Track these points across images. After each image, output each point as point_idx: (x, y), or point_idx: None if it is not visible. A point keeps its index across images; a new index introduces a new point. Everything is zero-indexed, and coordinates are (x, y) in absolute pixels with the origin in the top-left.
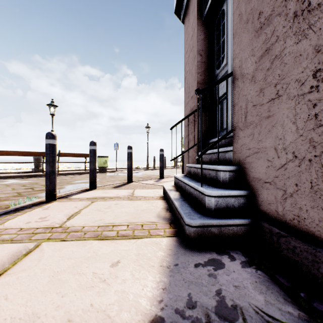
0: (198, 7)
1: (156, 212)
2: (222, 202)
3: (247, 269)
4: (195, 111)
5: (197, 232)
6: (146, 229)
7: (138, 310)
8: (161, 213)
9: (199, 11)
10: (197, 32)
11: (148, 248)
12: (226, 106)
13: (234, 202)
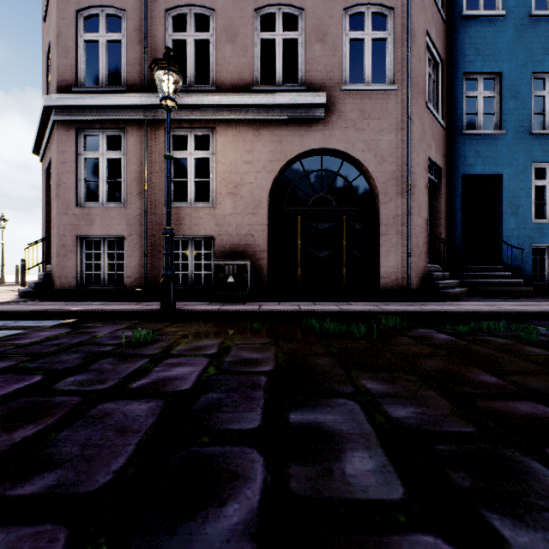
0: (47, 175)
1: (9, 297)
2: (39, 285)
3: (40, 299)
4: (44, 240)
5: (26, 294)
6: (2, 299)
7: (0, 301)
8: (13, 297)
9: (48, 178)
10: (46, 190)
11: (3, 300)
12: (48, 248)
13: (45, 285)
